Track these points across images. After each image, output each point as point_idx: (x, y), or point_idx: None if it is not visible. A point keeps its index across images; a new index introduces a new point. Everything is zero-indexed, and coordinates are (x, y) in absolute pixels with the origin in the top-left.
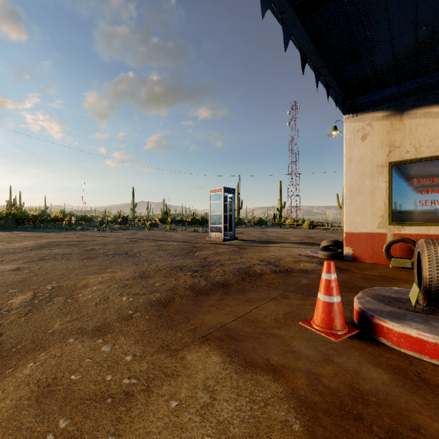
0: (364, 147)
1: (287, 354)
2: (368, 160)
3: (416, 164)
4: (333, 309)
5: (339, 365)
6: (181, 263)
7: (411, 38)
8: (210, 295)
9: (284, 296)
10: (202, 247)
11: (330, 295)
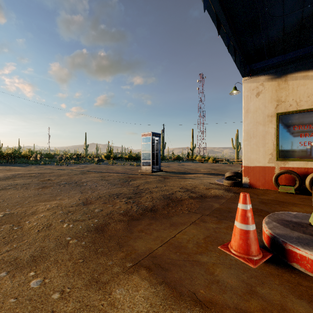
0: (258, 101)
1: (212, 285)
2: (261, 112)
3: (297, 114)
4: (250, 236)
5: (264, 298)
6: (118, 191)
7: (298, 15)
8: (140, 220)
9: (202, 220)
10: (136, 178)
11: (246, 223)
